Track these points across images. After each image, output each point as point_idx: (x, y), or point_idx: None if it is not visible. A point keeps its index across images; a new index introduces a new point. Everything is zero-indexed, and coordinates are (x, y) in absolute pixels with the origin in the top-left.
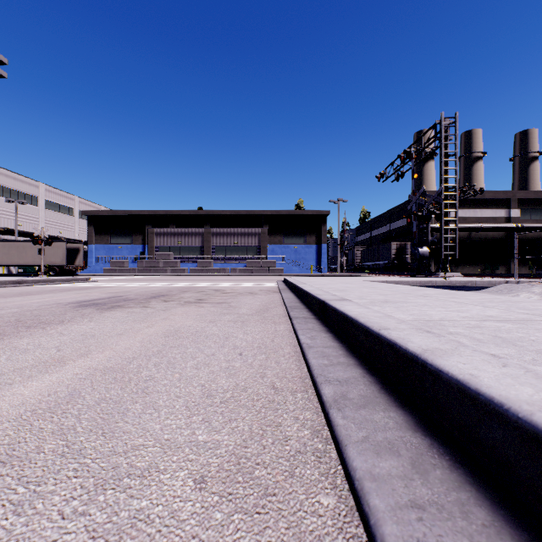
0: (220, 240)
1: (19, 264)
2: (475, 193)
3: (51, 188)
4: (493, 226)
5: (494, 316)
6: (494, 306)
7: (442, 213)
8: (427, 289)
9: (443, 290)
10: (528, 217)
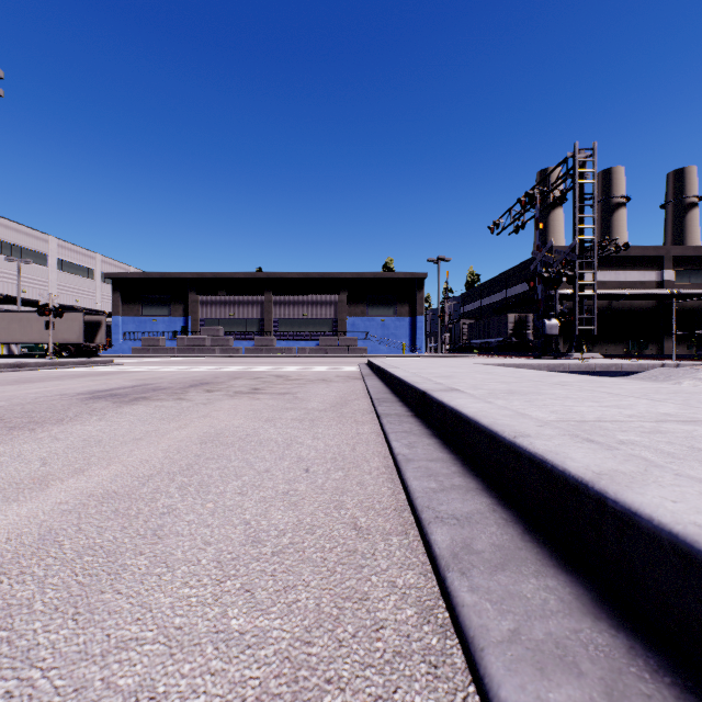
0: (285, 310)
1: (23, 342)
2: (618, 249)
3: (64, 243)
4: (640, 292)
5: (674, 414)
6: (666, 399)
7: (576, 275)
8: (562, 374)
9: (584, 377)
10: (687, 280)
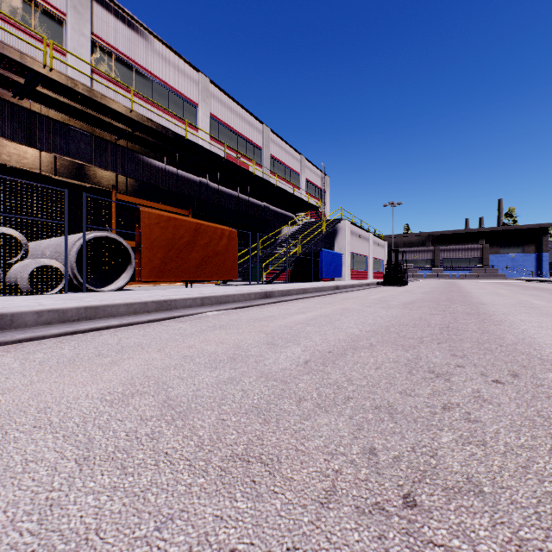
0: (447, 254)
1: None
2: None
3: None
4: None
5: None
6: None
7: None
8: None
9: None
10: None
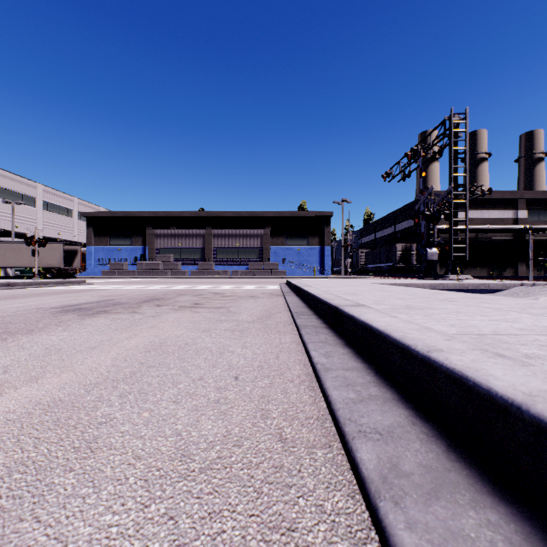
0: (222, 241)
1: (16, 266)
2: (483, 193)
3: (49, 189)
4: (500, 227)
5: None
6: (543, 313)
7: (452, 213)
8: (445, 292)
9: (465, 294)
10: (537, 218)
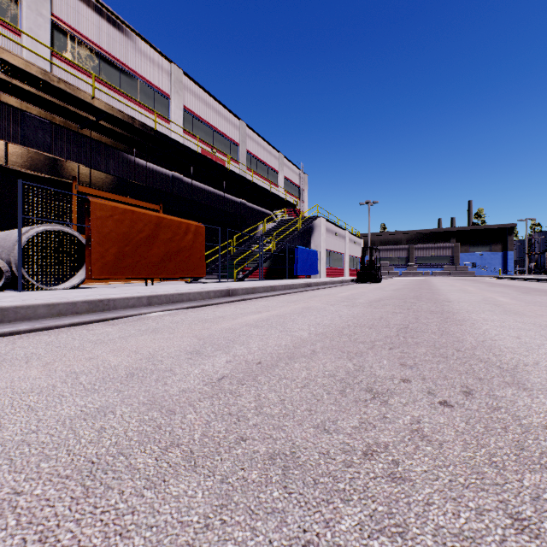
0: (420, 252)
1: None
2: None
3: None
4: None
5: None
6: None
7: None
8: None
9: None
10: None
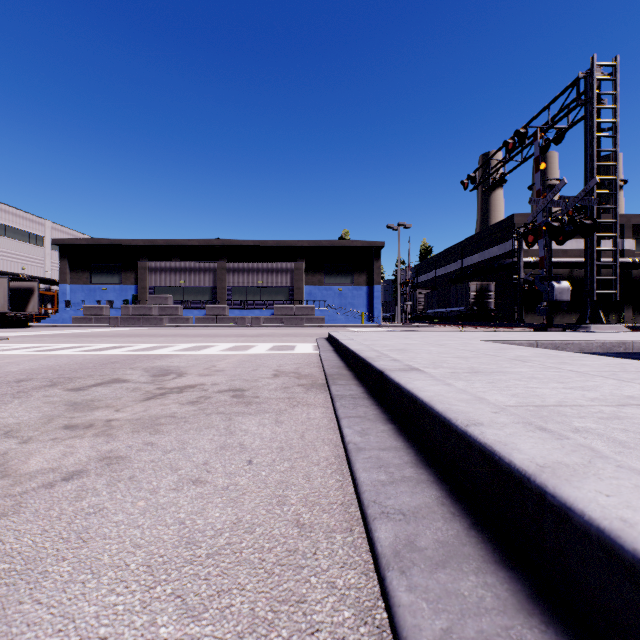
0: (239, 278)
1: None
2: None
3: (8, 207)
4: (603, 261)
5: None
6: None
7: (597, 224)
8: None
9: None
10: None
